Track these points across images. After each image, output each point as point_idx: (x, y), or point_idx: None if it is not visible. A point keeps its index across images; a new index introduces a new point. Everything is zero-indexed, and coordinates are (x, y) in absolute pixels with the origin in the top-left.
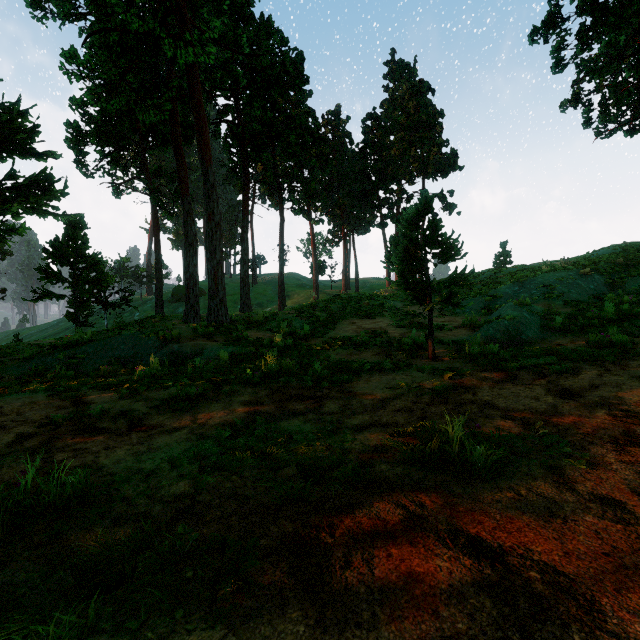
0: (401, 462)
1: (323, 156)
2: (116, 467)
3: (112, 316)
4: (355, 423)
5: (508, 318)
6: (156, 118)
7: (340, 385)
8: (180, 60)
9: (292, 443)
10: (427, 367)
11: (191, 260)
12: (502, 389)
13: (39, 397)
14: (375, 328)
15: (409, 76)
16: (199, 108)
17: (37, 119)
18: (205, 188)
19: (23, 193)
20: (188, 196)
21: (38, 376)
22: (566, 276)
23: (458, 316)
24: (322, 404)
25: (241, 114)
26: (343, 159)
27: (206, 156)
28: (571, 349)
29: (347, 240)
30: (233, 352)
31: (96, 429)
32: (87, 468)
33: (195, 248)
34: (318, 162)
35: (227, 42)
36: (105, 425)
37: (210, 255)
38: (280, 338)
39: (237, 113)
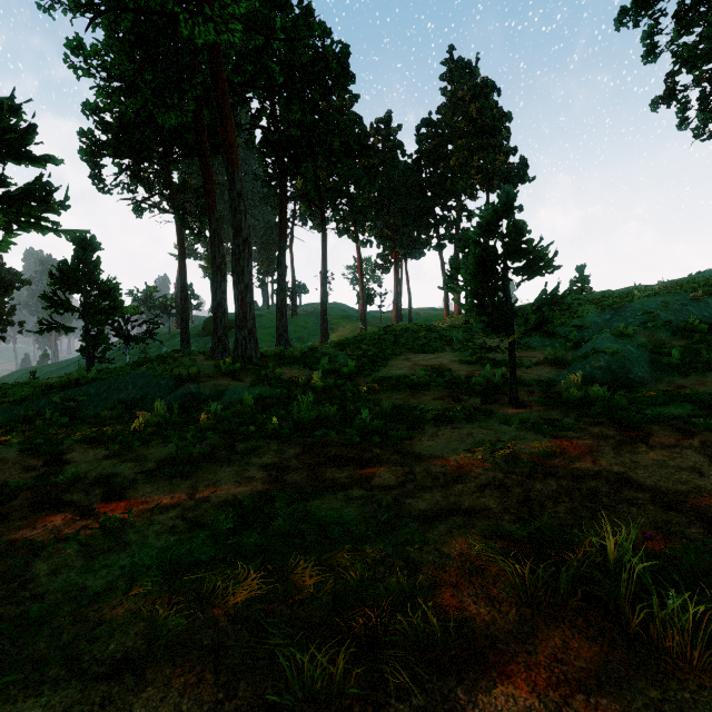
0: (514, 602)
1: (371, 169)
2: (49, 582)
3: (138, 351)
4: (422, 507)
5: (610, 352)
6: (177, 120)
7: (396, 442)
8: (199, 40)
9: (326, 544)
10: (515, 418)
11: (219, 286)
12: (635, 453)
13: (10, 452)
14: (435, 365)
15: (470, 76)
16: (223, 101)
17: (33, 117)
18: (231, 197)
19: (16, 204)
20: (215, 212)
21: (27, 422)
22: (671, 301)
23: (535, 350)
24: (372, 472)
25: (277, 119)
26: (394, 173)
27: (232, 159)
28: (708, 393)
29: (399, 265)
30: (261, 394)
31: (59, 504)
32: (7, 581)
33: (223, 272)
34: (366, 176)
35: (258, 26)
36: (73, 497)
37: (237, 277)
38: (319, 377)
39: (273, 118)
